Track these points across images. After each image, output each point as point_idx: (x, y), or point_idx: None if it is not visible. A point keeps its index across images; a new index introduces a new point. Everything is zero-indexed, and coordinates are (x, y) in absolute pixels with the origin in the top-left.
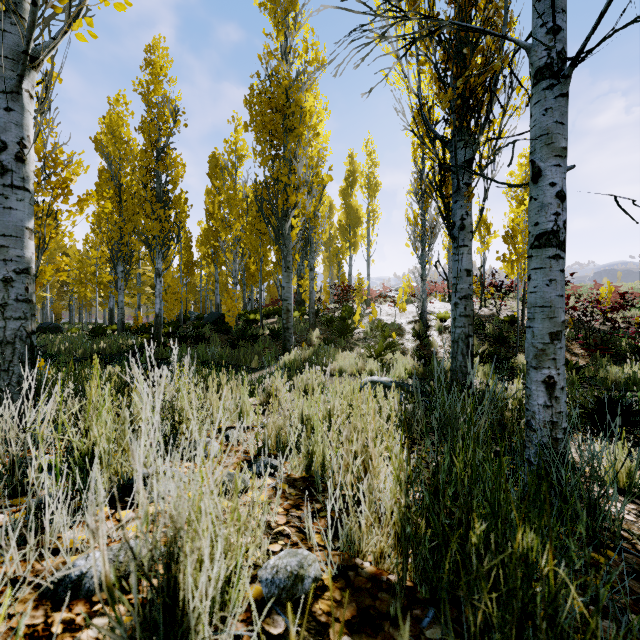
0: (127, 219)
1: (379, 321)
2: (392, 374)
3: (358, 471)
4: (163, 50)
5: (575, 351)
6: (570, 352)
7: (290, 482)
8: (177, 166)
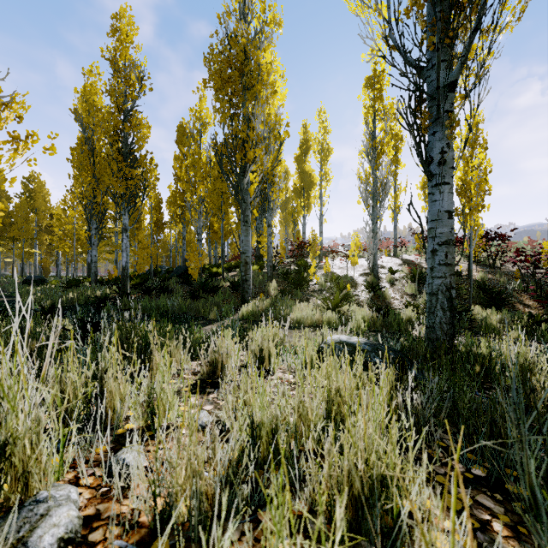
0: (100, 180)
1: (333, 274)
2: (351, 326)
3: None
4: (129, 18)
5: (526, 302)
6: (522, 303)
7: None
8: (142, 127)
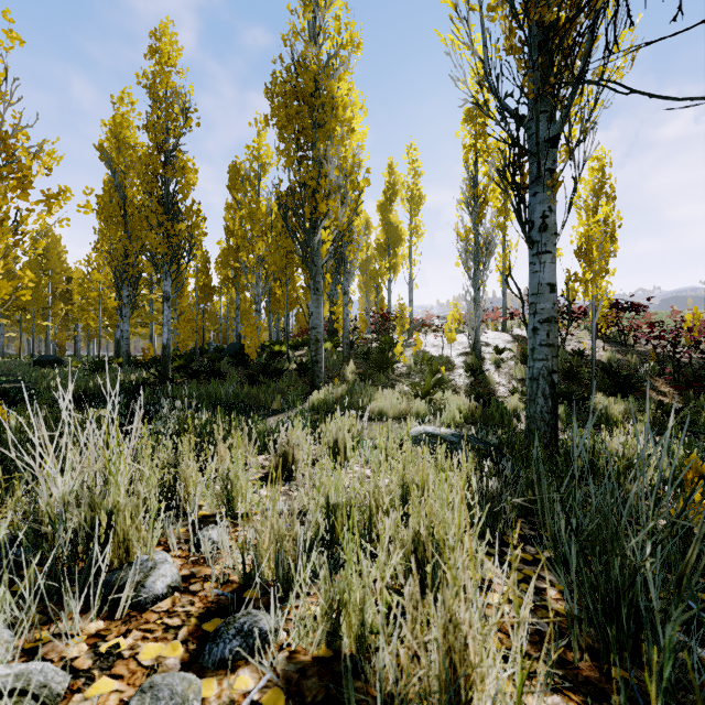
0: (133, 236)
1: (425, 353)
2: (444, 418)
3: (439, 680)
4: (171, 36)
5: (661, 389)
6: (655, 390)
7: (292, 681)
8: (188, 172)
